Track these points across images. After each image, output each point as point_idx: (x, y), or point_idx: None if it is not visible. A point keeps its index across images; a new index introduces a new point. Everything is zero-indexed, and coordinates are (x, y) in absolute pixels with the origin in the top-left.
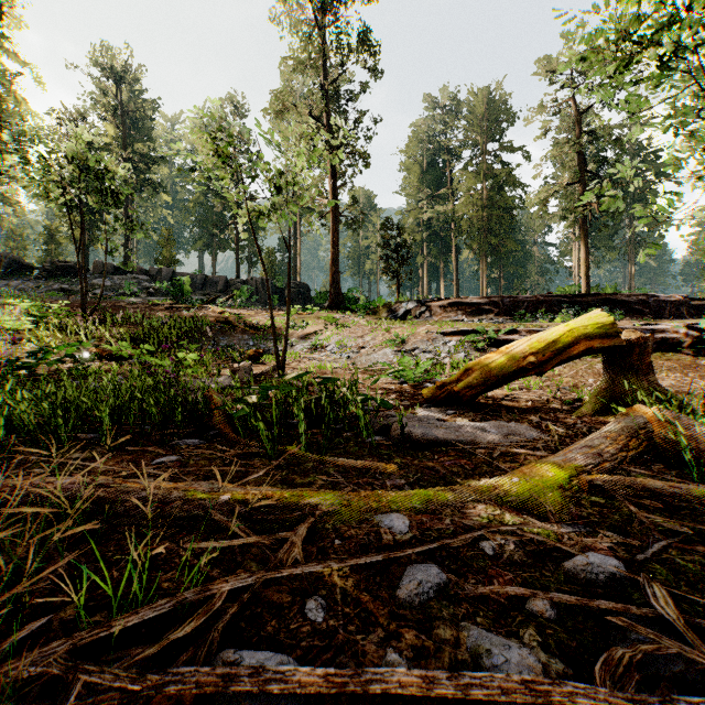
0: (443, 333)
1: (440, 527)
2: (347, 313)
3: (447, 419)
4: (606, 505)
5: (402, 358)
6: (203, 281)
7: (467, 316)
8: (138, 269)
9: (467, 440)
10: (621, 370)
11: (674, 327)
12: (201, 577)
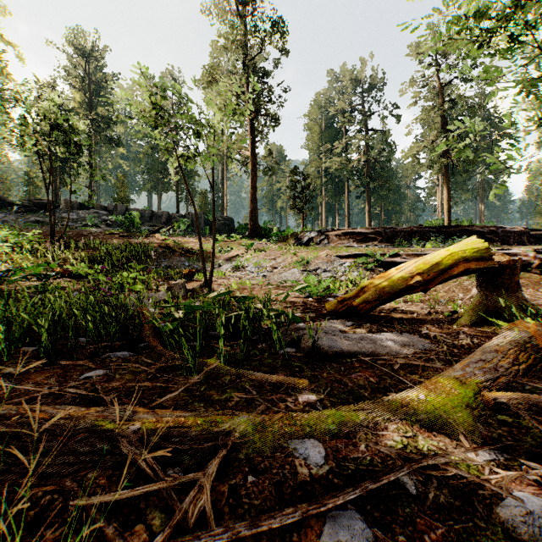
0: (339, 256)
1: (356, 455)
2: (263, 240)
3: (348, 330)
4: (513, 424)
5: (307, 276)
6: (150, 215)
7: (357, 243)
8: (98, 205)
9: (369, 351)
10: (494, 288)
11: (525, 252)
12: (93, 535)
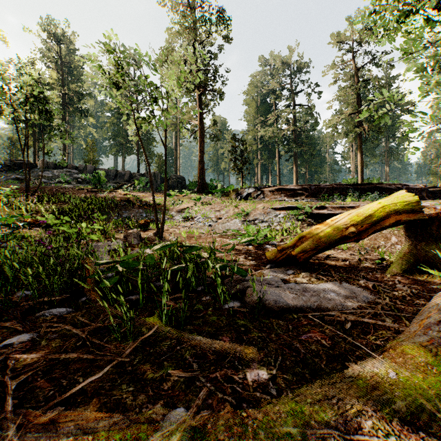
0: (274, 208)
1: None
2: (209, 195)
3: (289, 279)
4: None
5: (248, 226)
6: (115, 174)
7: (288, 197)
8: (71, 165)
9: (314, 305)
10: (422, 238)
11: (433, 205)
12: None
